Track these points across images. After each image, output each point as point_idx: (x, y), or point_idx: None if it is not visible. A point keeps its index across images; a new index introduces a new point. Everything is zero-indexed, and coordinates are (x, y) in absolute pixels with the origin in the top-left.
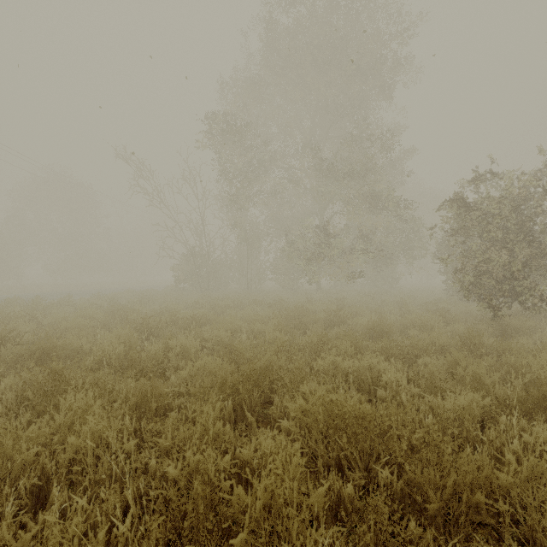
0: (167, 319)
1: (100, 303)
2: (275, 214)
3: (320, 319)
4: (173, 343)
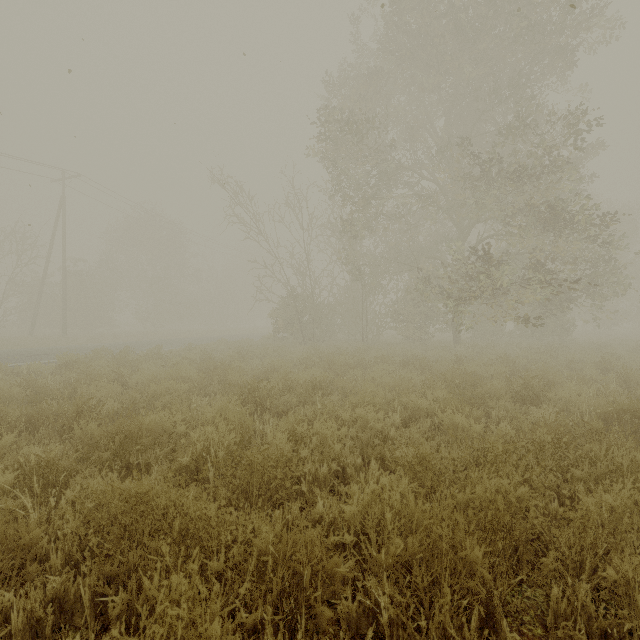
0: (279, 384)
1: (192, 357)
2: (395, 245)
3: (503, 391)
4: (304, 429)
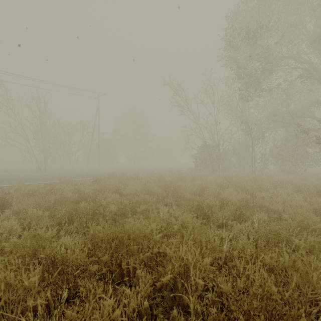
0: (215, 201)
1: (154, 179)
2: (273, 111)
3: None
4: (272, 260)
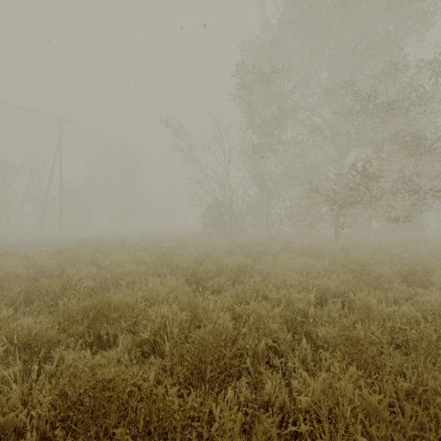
0: (213, 267)
1: (147, 246)
2: (290, 166)
3: (393, 275)
4: (241, 308)
